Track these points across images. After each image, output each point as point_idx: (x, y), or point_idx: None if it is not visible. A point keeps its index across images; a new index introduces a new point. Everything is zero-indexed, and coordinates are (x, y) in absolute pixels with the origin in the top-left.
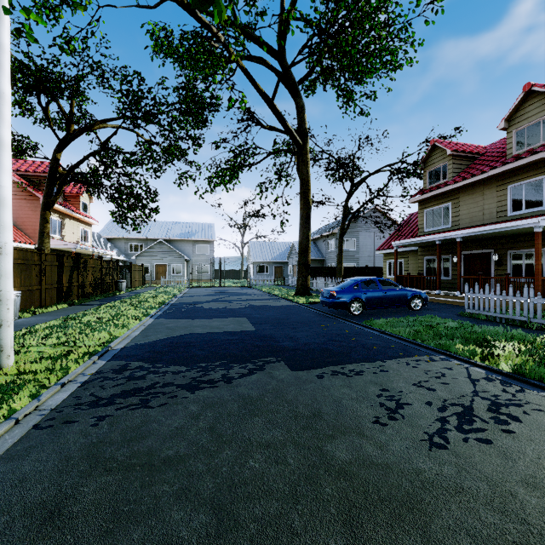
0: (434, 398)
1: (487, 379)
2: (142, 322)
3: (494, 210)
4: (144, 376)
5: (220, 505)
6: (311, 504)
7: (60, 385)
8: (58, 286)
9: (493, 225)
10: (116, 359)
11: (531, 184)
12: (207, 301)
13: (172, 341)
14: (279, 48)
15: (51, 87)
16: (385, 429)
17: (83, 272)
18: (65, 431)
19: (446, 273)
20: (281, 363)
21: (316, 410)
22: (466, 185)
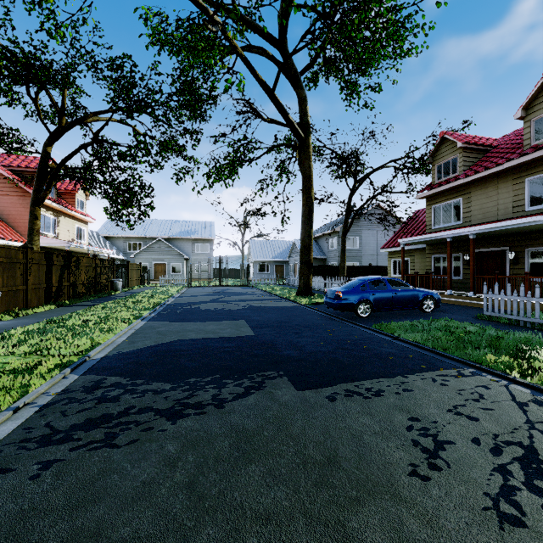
0: (480, 432)
1: (537, 402)
2: (131, 325)
3: (509, 205)
4: (118, 397)
5: None
6: None
7: (12, 410)
8: (46, 286)
9: (511, 220)
10: (91, 373)
11: None
12: (205, 301)
13: (160, 348)
14: (280, 37)
15: (39, 75)
16: (428, 487)
17: (75, 271)
18: None
19: (456, 272)
20: (284, 378)
21: (331, 451)
22: (478, 178)
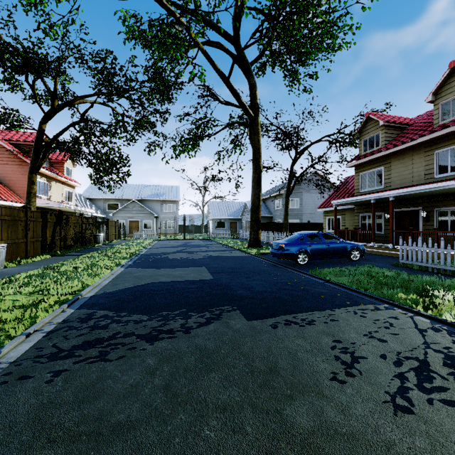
0: (387, 350)
1: (434, 329)
2: (113, 271)
3: (422, 173)
4: (107, 326)
5: None
6: None
7: (25, 335)
8: (42, 239)
9: (423, 185)
10: (84, 308)
11: None
12: (172, 252)
13: (138, 289)
14: (234, 34)
15: (36, 66)
16: (344, 388)
17: (65, 227)
18: (18, 388)
19: (379, 228)
20: (237, 312)
21: (272, 364)
22: (397, 151)
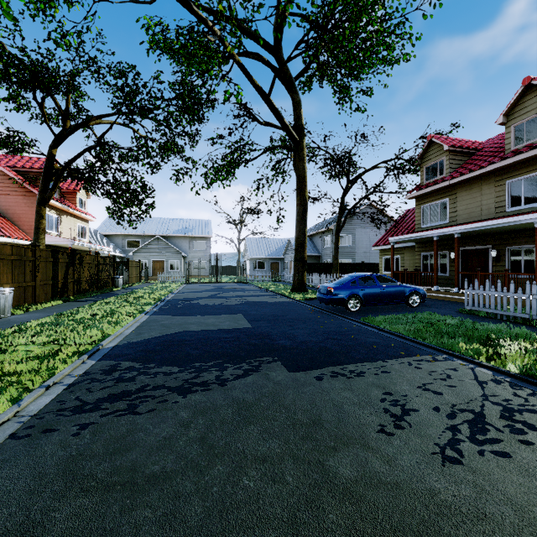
0: (442, 402)
1: (495, 381)
2: (136, 319)
3: (492, 206)
4: (134, 378)
5: (209, 536)
6: (313, 535)
7: (45, 388)
8: (53, 282)
9: (492, 220)
10: (106, 359)
11: (531, 179)
12: (203, 297)
13: (166, 339)
14: (276, 44)
15: (46, 82)
16: (391, 440)
17: (79, 268)
18: (44, 441)
19: (443, 269)
20: (278, 363)
21: (316, 416)
22: (463, 180)
